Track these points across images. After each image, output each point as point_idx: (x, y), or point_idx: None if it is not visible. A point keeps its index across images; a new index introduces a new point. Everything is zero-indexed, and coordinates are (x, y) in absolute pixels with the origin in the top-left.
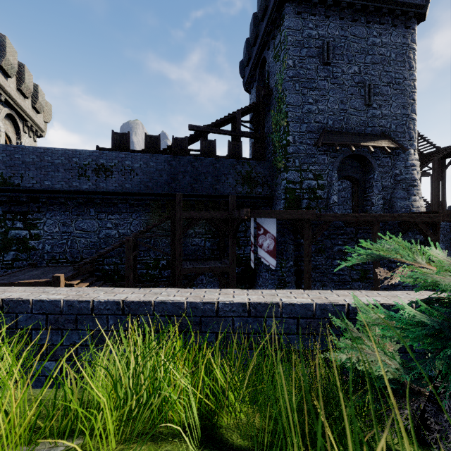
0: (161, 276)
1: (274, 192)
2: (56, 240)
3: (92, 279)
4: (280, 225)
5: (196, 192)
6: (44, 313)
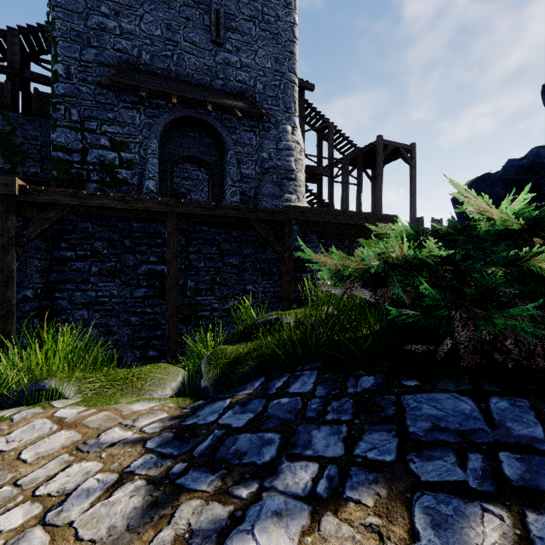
0: None
1: None
2: None
3: None
4: (20, 223)
5: None
6: None
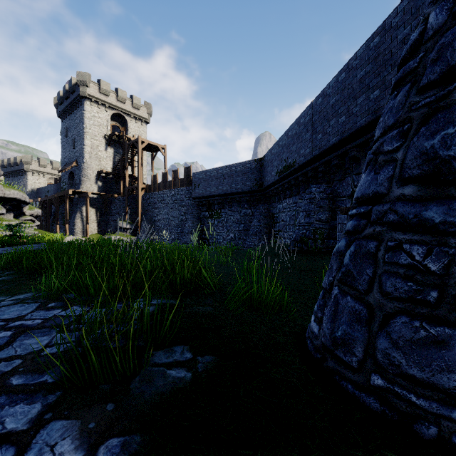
0: None
1: None
2: None
3: None
4: None
5: None
6: None
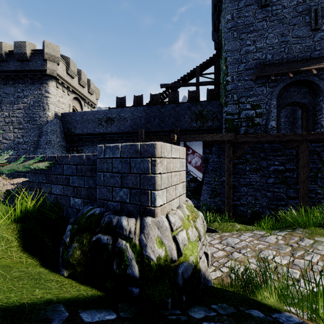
0: None
1: (222, 124)
2: None
3: None
4: (217, 149)
5: (162, 129)
6: None
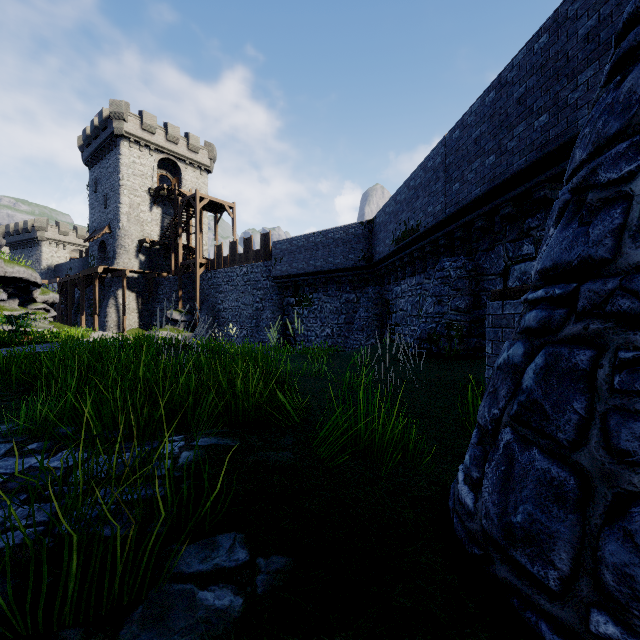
0: None
1: None
2: None
3: None
4: None
5: None
6: None
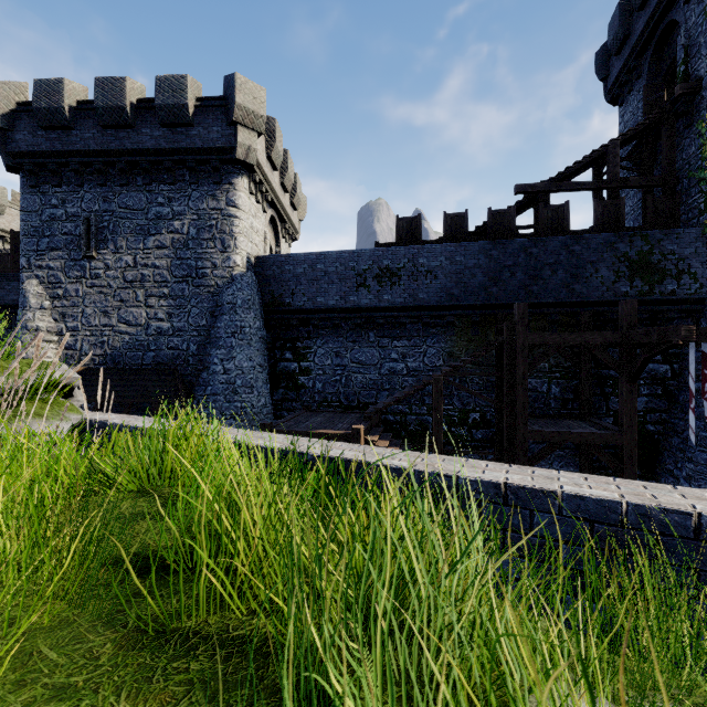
0: (471, 438)
1: None
2: (328, 376)
3: (389, 435)
4: None
5: (534, 298)
6: (586, 519)
